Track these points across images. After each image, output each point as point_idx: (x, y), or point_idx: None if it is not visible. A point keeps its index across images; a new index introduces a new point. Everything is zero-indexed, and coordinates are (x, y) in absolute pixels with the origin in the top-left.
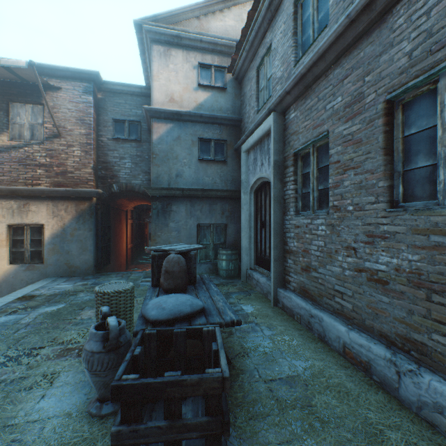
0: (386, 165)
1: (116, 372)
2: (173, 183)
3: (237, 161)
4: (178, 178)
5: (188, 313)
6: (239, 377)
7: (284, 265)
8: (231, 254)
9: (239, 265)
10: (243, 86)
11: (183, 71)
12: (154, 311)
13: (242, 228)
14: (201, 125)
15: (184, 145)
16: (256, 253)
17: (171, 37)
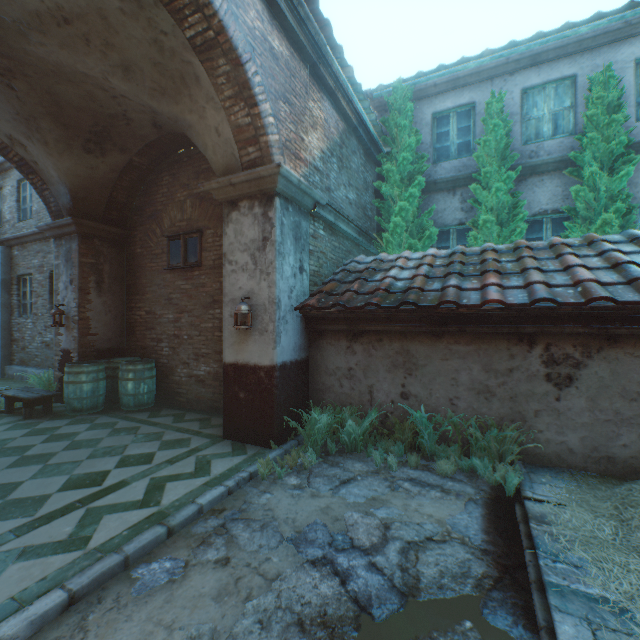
0: (51, 298)
1: None
2: None
3: None
4: None
5: None
6: None
7: (12, 350)
8: None
9: None
10: None
11: None
12: None
13: None
14: None
15: None
16: None
17: None
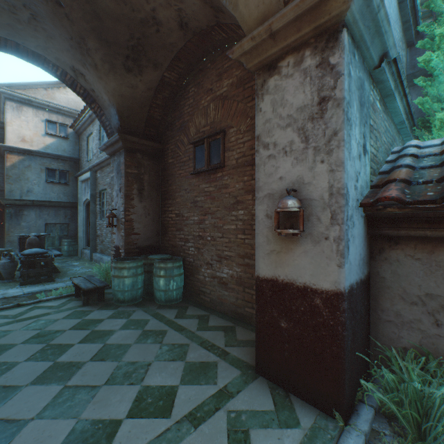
0: None
1: (14, 269)
2: (25, 196)
3: (78, 184)
4: (30, 193)
5: (42, 252)
6: (63, 274)
7: (97, 242)
8: (71, 241)
9: (78, 248)
10: (81, 140)
11: (34, 122)
12: (28, 252)
13: (79, 226)
14: (48, 159)
15: (34, 171)
16: (87, 239)
17: (24, 99)
